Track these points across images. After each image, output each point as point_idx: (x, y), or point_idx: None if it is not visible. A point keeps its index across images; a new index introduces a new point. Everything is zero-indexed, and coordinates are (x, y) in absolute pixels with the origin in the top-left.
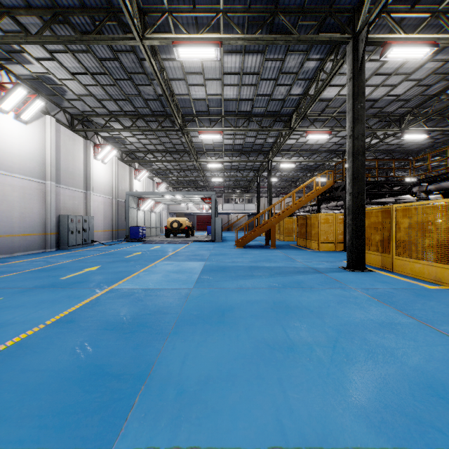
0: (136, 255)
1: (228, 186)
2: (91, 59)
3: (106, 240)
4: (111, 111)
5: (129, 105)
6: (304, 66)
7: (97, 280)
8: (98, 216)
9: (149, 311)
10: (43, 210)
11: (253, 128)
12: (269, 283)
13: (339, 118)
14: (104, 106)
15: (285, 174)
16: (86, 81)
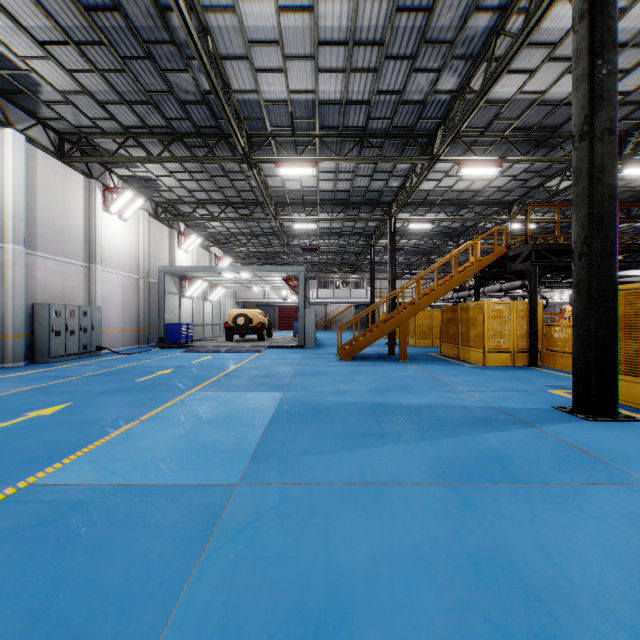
0: (159, 376)
1: (325, 261)
2: (70, 11)
3: (128, 345)
4: (127, 126)
5: (155, 114)
6: (468, 26)
7: (23, 449)
8: (112, 306)
9: (45, 638)
10: (1, 294)
11: (369, 157)
12: (429, 463)
13: (514, 141)
14: (113, 117)
15: (413, 242)
16: (71, 61)
